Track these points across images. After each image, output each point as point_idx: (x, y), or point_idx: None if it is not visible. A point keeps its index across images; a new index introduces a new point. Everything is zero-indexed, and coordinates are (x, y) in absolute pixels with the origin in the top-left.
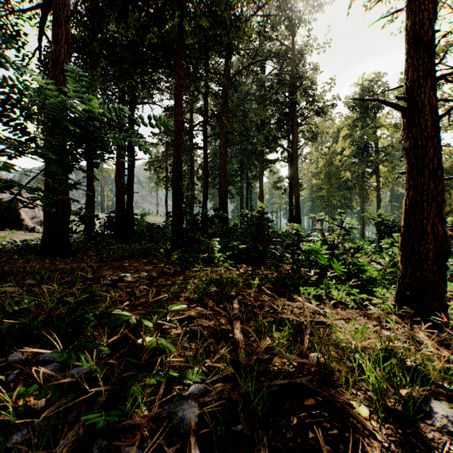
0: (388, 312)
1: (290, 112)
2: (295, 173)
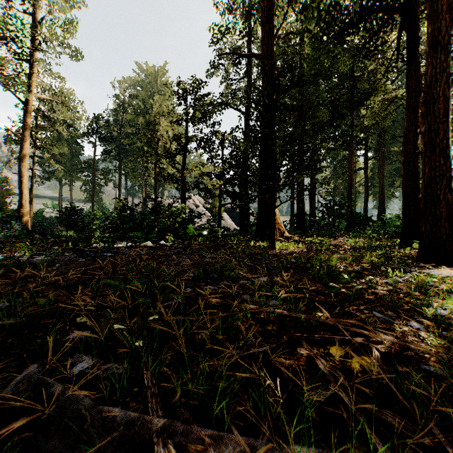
0: None
1: None
2: None
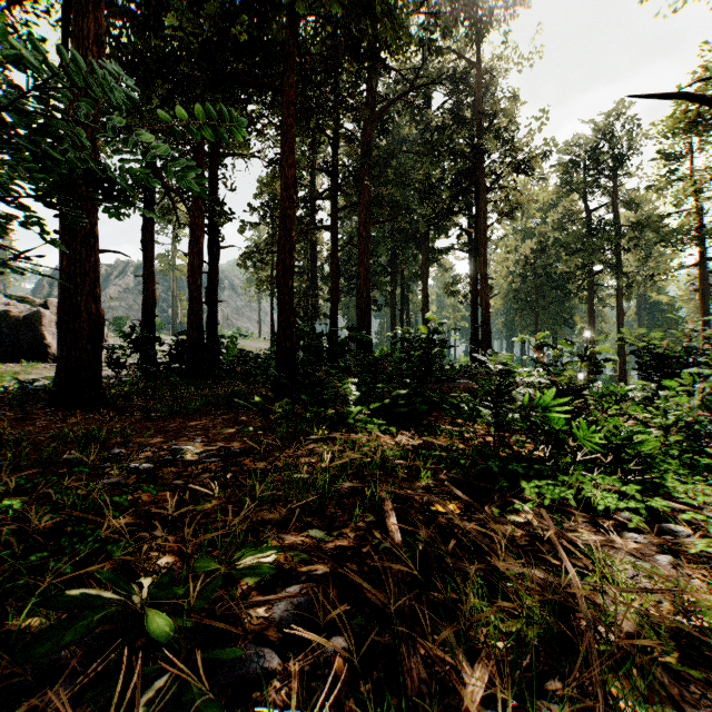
0: (710, 537)
1: (473, 169)
2: (482, 269)
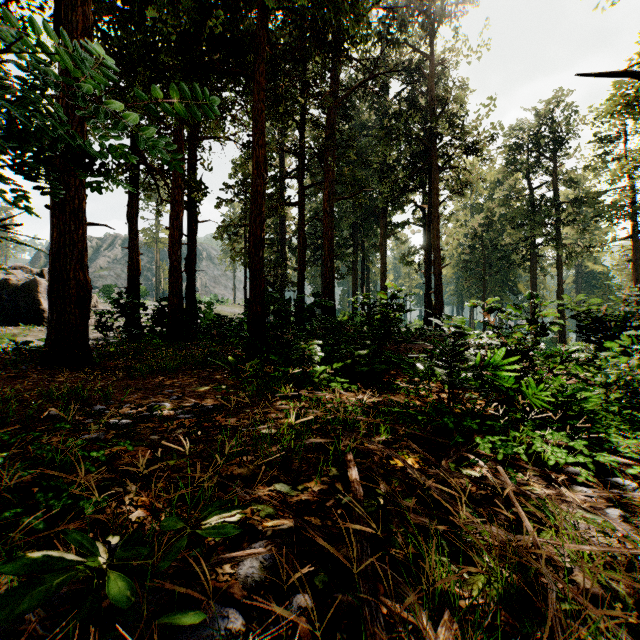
0: None
1: (427, 151)
2: (435, 241)
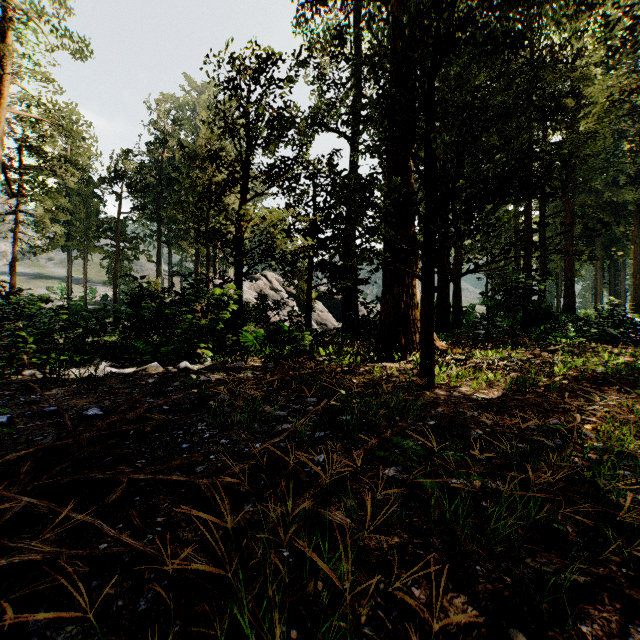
0: None
1: None
2: None
